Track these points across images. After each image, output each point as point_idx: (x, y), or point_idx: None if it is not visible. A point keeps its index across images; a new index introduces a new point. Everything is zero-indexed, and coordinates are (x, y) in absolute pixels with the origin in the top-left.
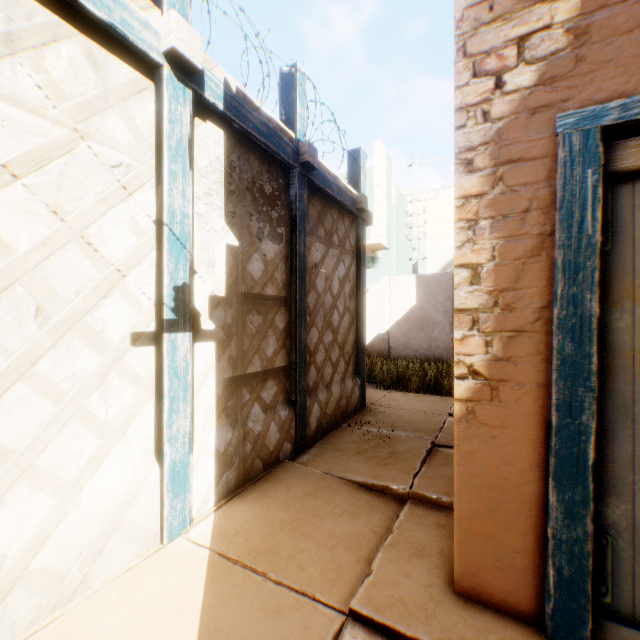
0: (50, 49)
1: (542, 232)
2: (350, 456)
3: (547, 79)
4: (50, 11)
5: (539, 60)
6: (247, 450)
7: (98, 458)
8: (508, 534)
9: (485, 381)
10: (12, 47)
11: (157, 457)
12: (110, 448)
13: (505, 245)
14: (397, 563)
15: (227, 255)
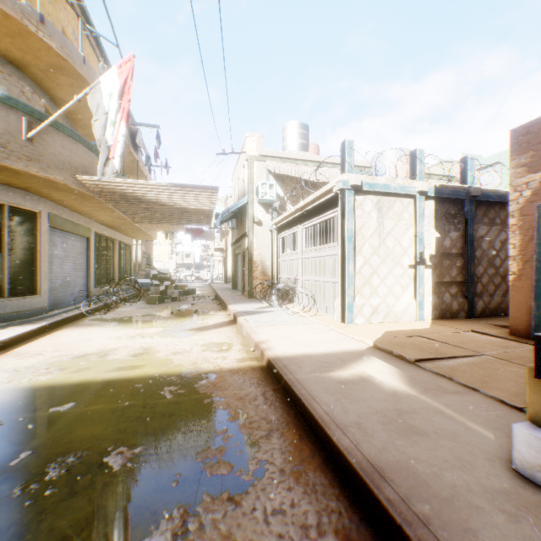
0: (394, 205)
1: (531, 235)
2: (494, 320)
3: (532, 194)
4: (394, 197)
5: (530, 189)
6: (442, 307)
7: (401, 294)
8: (522, 316)
9: (516, 275)
10: (389, 209)
11: (414, 298)
12: (404, 292)
13: (521, 238)
14: (492, 331)
15: (435, 240)
